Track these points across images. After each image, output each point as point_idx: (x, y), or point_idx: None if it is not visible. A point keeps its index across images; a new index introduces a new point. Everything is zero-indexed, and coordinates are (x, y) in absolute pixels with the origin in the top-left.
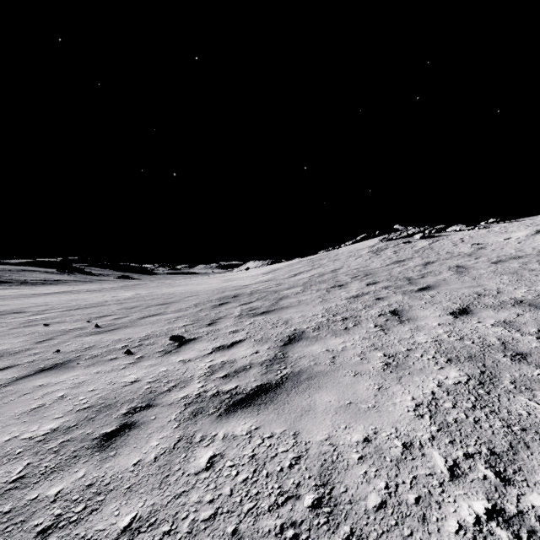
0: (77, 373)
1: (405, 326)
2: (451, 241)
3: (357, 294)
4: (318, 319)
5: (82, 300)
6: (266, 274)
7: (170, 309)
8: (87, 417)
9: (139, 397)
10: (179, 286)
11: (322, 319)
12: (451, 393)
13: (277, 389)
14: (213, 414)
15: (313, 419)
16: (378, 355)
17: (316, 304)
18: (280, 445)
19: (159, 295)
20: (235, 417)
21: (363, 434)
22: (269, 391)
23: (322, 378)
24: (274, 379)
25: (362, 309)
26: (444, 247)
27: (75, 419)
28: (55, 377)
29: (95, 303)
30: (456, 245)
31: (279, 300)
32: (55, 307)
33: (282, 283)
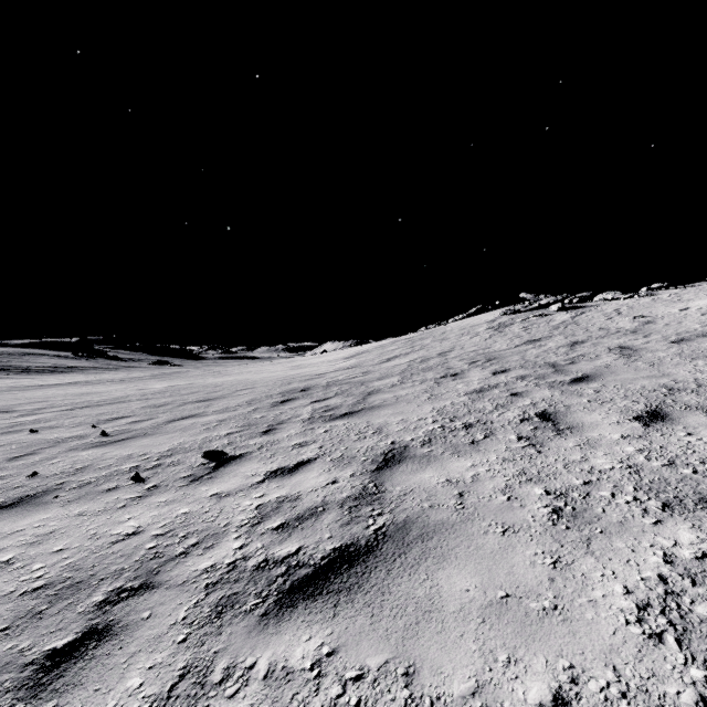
0: (48, 515)
1: (567, 439)
2: (603, 314)
3: (481, 388)
4: (427, 426)
5: (95, 395)
6: (348, 359)
7: (213, 408)
8: (32, 609)
9: (132, 567)
10: (230, 375)
11: (434, 426)
12: (700, 581)
13: (368, 557)
14: (252, 612)
15: (440, 635)
16: (536, 492)
17: (422, 401)
18: (379, 703)
19: (202, 388)
20: (293, 620)
21: (548, 681)
22: (355, 561)
23: (447, 536)
24: (363, 535)
25: (492, 410)
26: (594, 321)
27: (10, 615)
28: (12, 522)
29: (112, 398)
30: (610, 318)
31: (368, 396)
32: (56, 404)
33: (370, 372)
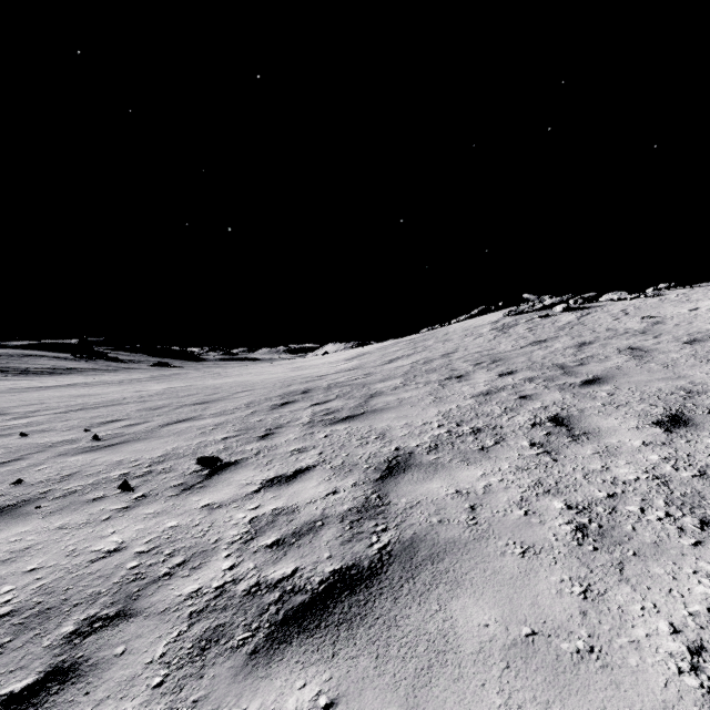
0: (26, 527)
1: (584, 445)
2: (610, 314)
3: (488, 390)
4: (433, 430)
5: (92, 397)
6: (350, 360)
7: (210, 410)
8: None
9: (110, 591)
10: (230, 377)
11: (440, 430)
12: None
13: (372, 582)
14: (240, 649)
15: (457, 683)
16: (556, 506)
17: (427, 405)
18: None
19: (200, 390)
20: (286, 661)
21: None
22: (357, 586)
23: (459, 558)
24: (366, 555)
25: (501, 414)
26: (600, 322)
27: None
28: None
29: (108, 401)
30: (617, 318)
31: (370, 399)
32: (51, 407)
33: (372, 373)
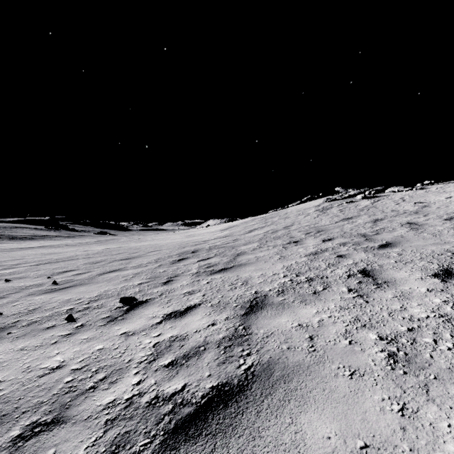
0: None
1: (386, 291)
2: (393, 201)
3: (315, 251)
4: (280, 279)
5: (56, 254)
6: (223, 230)
7: (131, 264)
8: None
9: (50, 401)
10: (146, 241)
11: (285, 279)
12: None
13: (240, 397)
14: (140, 453)
15: None
16: (371, 337)
17: (275, 261)
18: None
19: (126, 250)
20: None
21: None
22: (229, 400)
23: (304, 378)
24: (236, 375)
25: (326, 268)
26: (387, 206)
27: None
28: None
29: (66, 257)
30: (398, 203)
31: (237, 256)
32: (28, 261)
33: (238, 239)
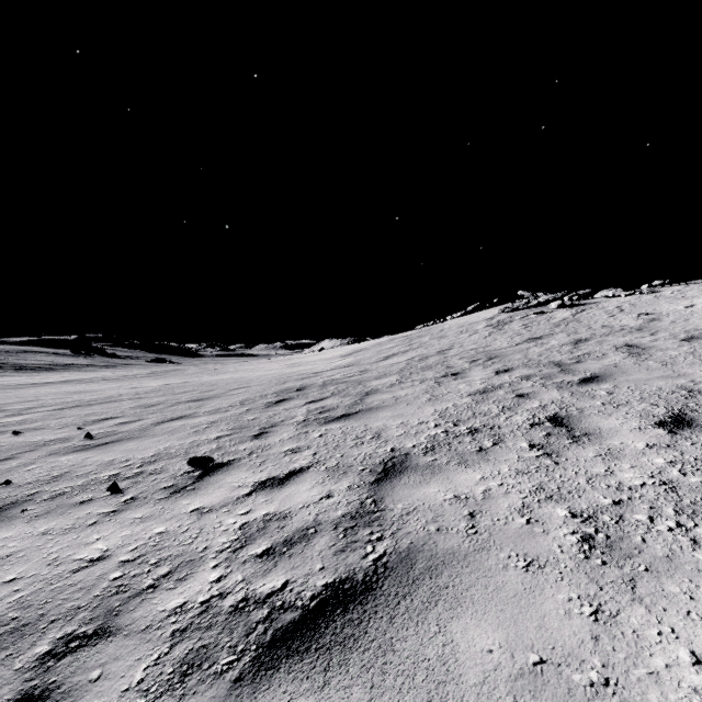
0: (10, 533)
1: (586, 447)
2: (605, 311)
3: (484, 388)
4: (430, 430)
5: (88, 393)
6: (345, 357)
7: (205, 408)
8: None
9: (90, 605)
10: (226, 373)
11: (437, 430)
12: None
13: (366, 598)
14: (223, 675)
15: None
16: (559, 514)
17: (423, 403)
18: None
19: (196, 387)
20: (272, 690)
21: None
22: (350, 603)
23: (459, 571)
24: (360, 567)
25: (499, 413)
26: (596, 319)
27: None
28: None
29: (104, 397)
30: (613, 315)
31: (365, 396)
32: (46, 404)
33: (368, 370)
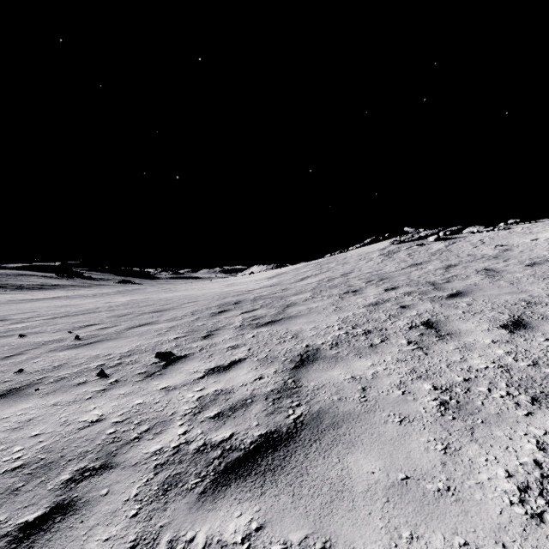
0: (29, 404)
1: (448, 343)
2: (470, 243)
3: (376, 301)
4: (334, 332)
5: (72, 307)
6: (270, 279)
7: (164, 317)
8: (10, 486)
9: (95, 450)
10: (178, 291)
11: (340, 332)
12: None
13: (289, 443)
14: (192, 490)
15: (351, 513)
16: (425, 388)
17: (330, 312)
18: None
19: (156, 301)
20: (226, 498)
21: None
22: (278, 446)
23: (353, 425)
24: (284, 423)
25: (386, 319)
26: (463, 249)
27: None
28: None
29: (85, 310)
30: (476, 246)
31: (286, 308)
32: (41, 314)
33: (288, 289)
